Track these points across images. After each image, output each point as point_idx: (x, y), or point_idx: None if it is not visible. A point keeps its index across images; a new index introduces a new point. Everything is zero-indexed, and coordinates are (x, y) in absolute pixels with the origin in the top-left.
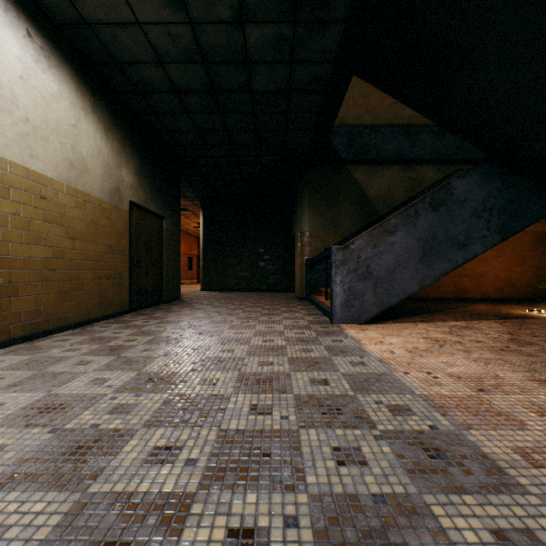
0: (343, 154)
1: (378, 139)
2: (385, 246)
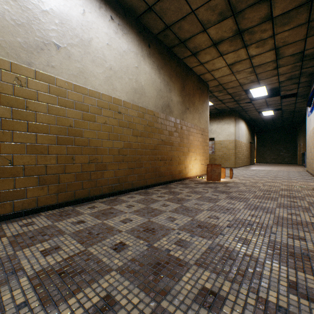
0: None
1: None
2: None
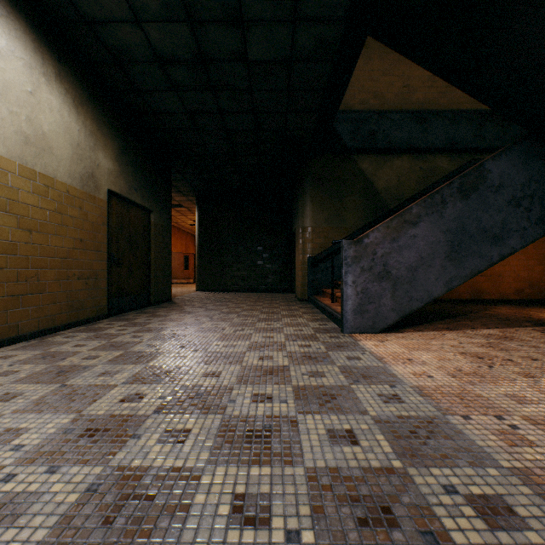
0: (349, 143)
1: (387, 126)
2: (405, 240)
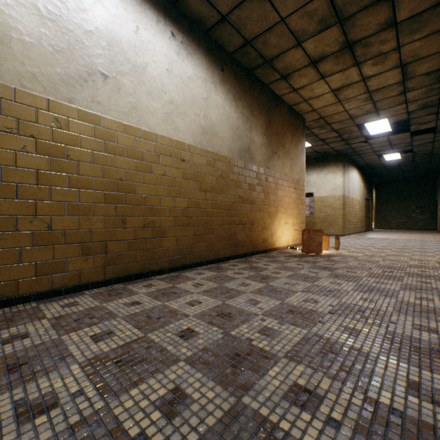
0: None
1: None
2: None
